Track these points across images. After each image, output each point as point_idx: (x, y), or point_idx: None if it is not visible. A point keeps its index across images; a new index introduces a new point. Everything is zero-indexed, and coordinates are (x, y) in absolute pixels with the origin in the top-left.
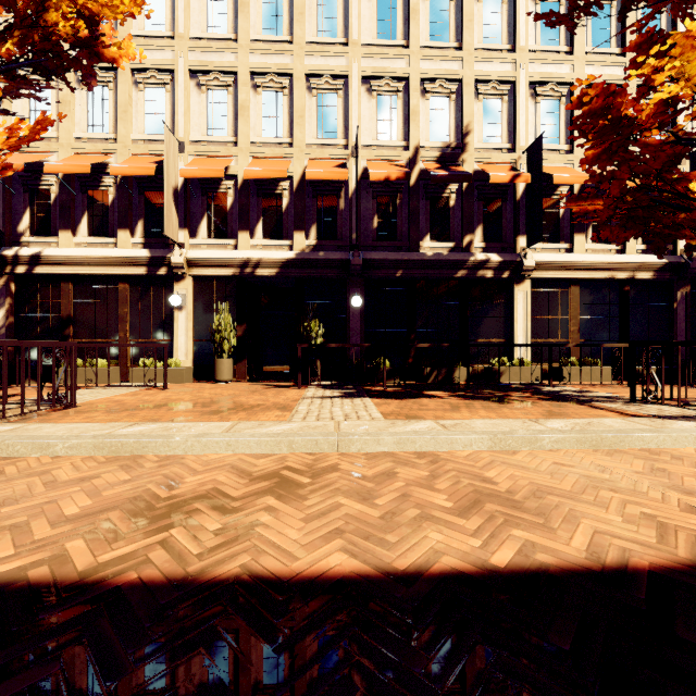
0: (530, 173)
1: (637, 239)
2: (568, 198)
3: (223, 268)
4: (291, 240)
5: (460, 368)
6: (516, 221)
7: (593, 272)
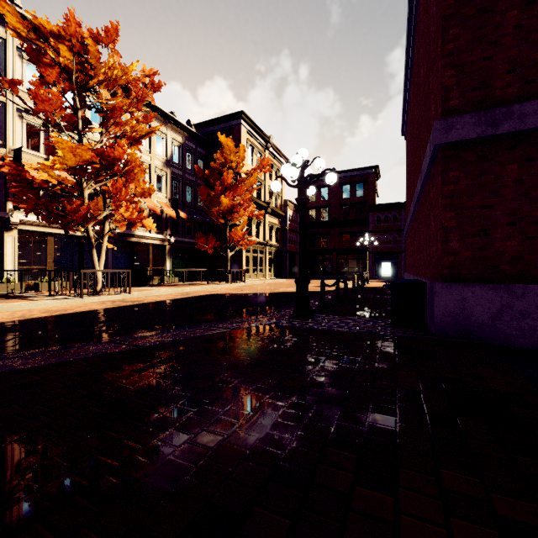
0: None
1: None
2: (14, 201)
3: None
4: None
5: None
6: (6, 191)
7: (62, 230)
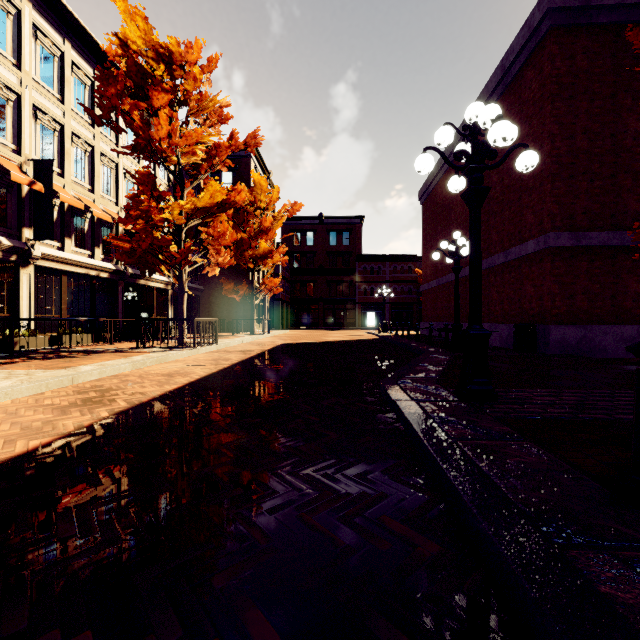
0: (38, 181)
1: (100, 251)
2: (113, 237)
3: None
4: None
5: None
6: (21, 214)
7: (77, 268)
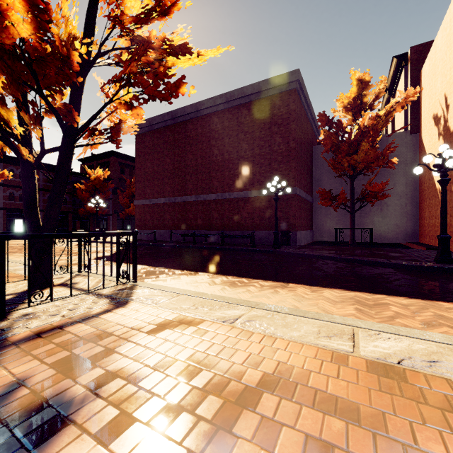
0: None
1: None
2: None
3: None
4: None
5: None
6: None
7: None
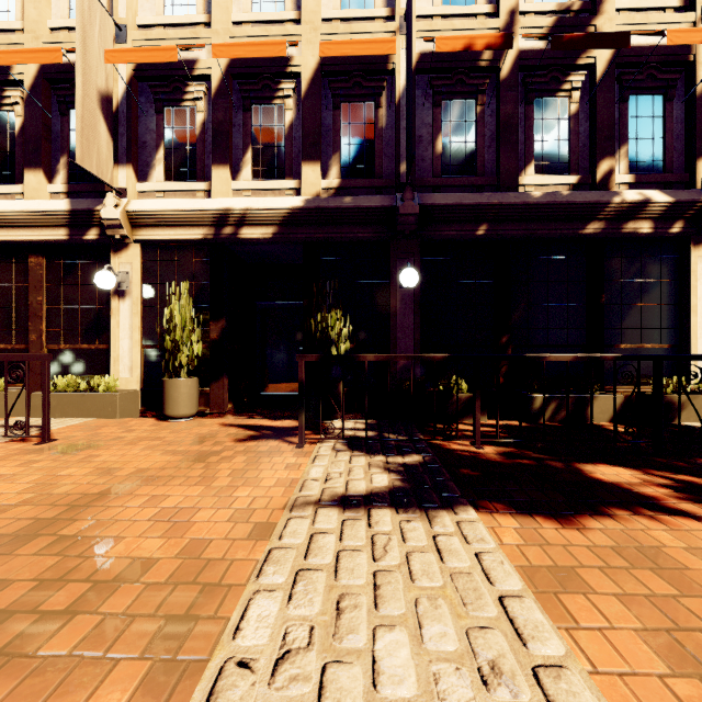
0: None
1: None
2: None
3: (187, 227)
4: (298, 180)
5: (600, 396)
6: (693, 133)
7: None
